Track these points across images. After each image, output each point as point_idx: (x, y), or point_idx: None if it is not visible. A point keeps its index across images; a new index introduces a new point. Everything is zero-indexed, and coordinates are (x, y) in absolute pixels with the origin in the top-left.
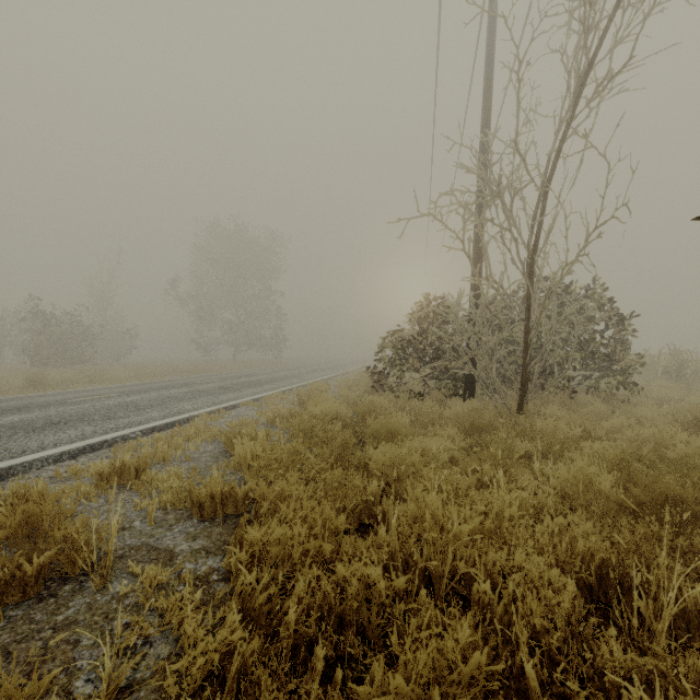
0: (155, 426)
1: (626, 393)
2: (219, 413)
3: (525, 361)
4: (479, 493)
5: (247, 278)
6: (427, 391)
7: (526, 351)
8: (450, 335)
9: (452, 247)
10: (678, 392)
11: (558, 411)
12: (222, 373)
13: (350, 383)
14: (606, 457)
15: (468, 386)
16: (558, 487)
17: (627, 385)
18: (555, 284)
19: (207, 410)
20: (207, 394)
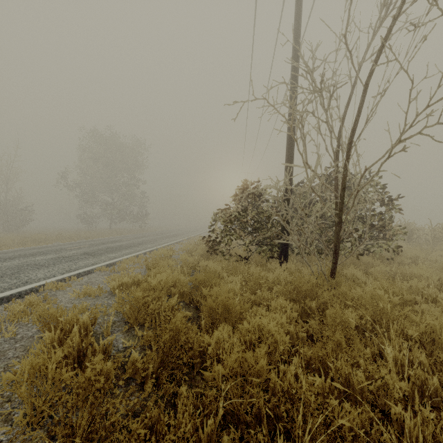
0: None
1: (385, 252)
2: (70, 280)
3: (339, 233)
4: (333, 396)
5: (119, 171)
6: (249, 254)
7: (340, 225)
8: (267, 211)
9: (280, 131)
10: (423, 252)
11: (357, 273)
12: (95, 239)
13: (191, 248)
14: None
15: (283, 252)
16: (416, 381)
17: (395, 249)
18: (371, 166)
19: (57, 278)
20: (68, 260)
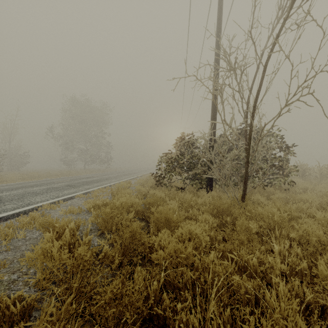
0: (3, 216)
1: (284, 185)
2: (58, 203)
3: (247, 170)
4: (237, 274)
5: (91, 126)
6: (185, 186)
7: (248, 164)
8: (198, 155)
9: (205, 98)
10: (311, 185)
11: (261, 198)
12: (74, 176)
13: (143, 182)
14: (315, 236)
15: (209, 184)
16: (293, 265)
17: (290, 182)
18: (269, 122)
19: (50, 202)
20: (56, 190)
